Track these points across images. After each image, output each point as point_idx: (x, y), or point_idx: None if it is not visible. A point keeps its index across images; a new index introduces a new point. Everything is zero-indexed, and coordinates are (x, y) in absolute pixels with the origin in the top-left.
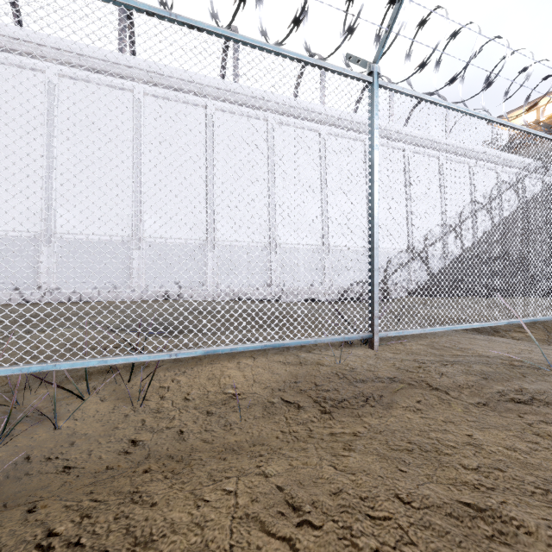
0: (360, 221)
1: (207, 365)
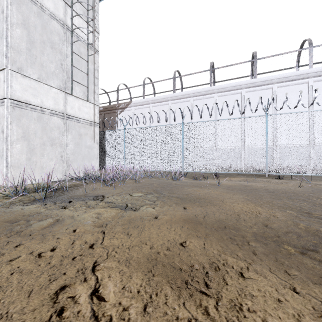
0: None
1: (228, 178)
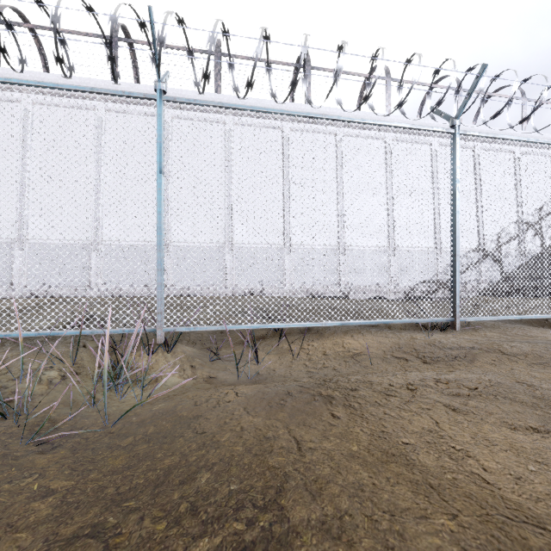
0: (426, 222)
1: (329, 337)
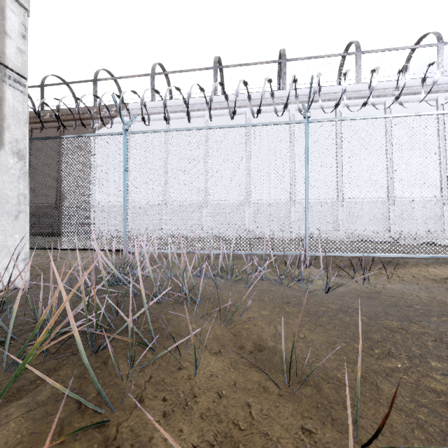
0: None
1: (412, 267)
